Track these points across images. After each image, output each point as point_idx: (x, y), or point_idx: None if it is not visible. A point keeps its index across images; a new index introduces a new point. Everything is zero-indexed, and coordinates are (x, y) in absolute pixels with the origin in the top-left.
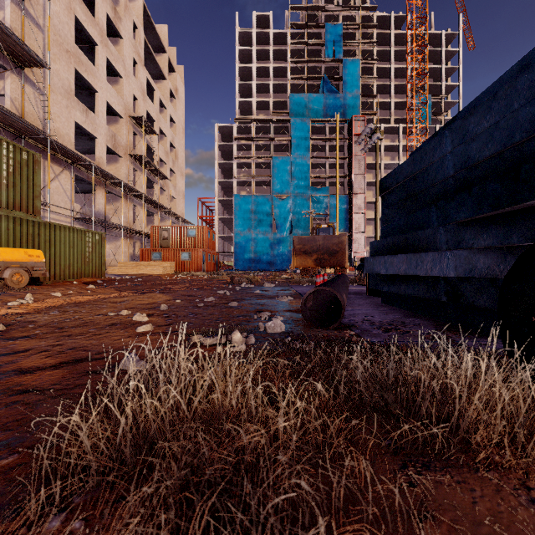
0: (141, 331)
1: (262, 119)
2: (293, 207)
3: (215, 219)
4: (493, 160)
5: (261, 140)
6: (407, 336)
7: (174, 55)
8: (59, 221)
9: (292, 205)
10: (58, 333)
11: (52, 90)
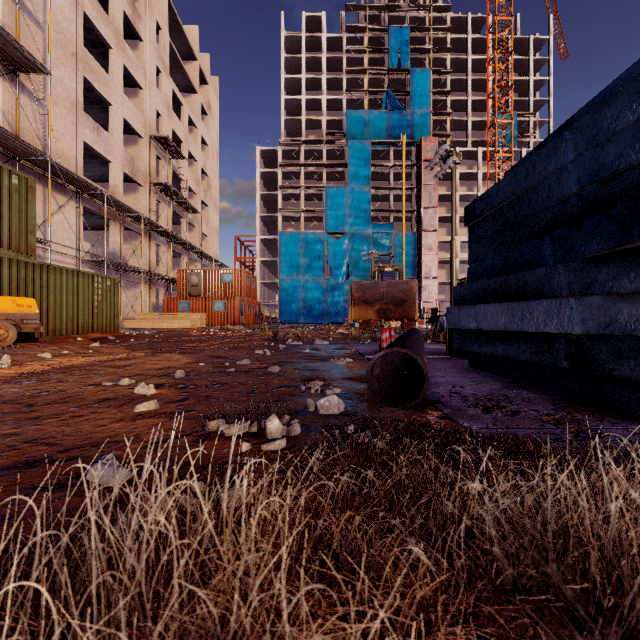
0: (141, 411)
1: (312, 142)
2: (351, 247)
3: (256, 262)
4: None
5: (311, 166)
6: (519, 419)
7: (206, 63)
8: (64, 263)
9: (349, 244)
10: (23, 413)
11: (54, 102)
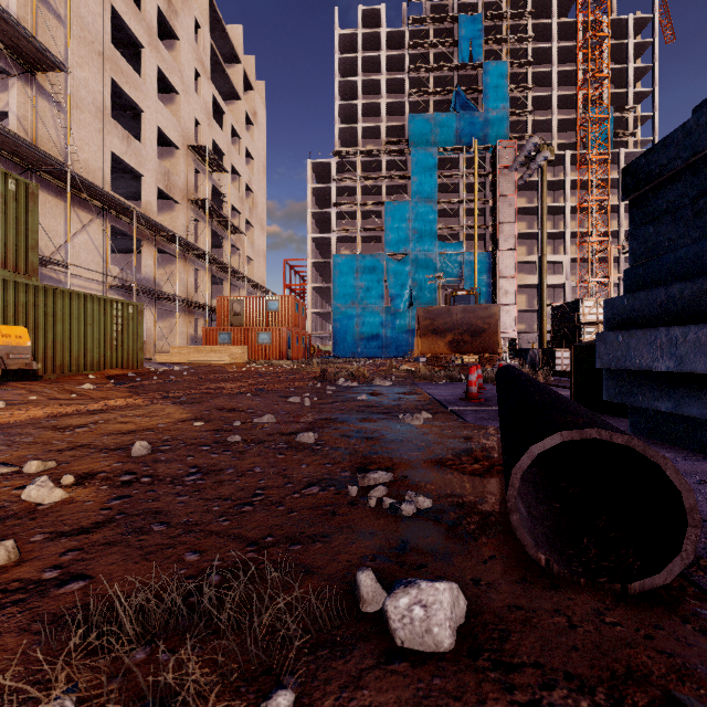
0: None
1: (370, 151)
2: (414, 271)
3: (307, 288)
4: None
5: (369, 179)
6: None
7: (251, 67)
8: (89, 289)
9: (413, 267)
10: None
11: (78, 107)
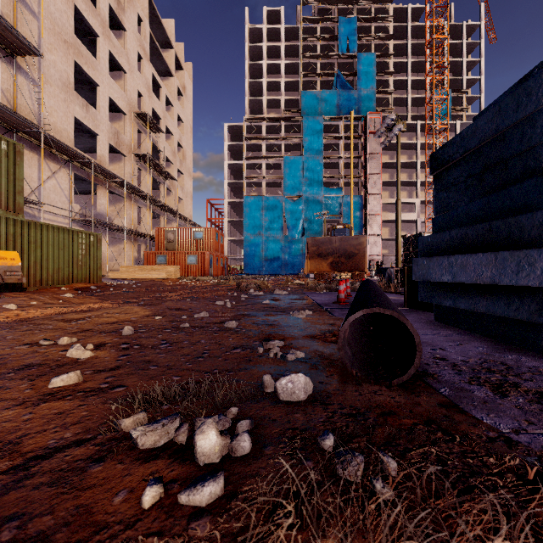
0: (57, 386)
1: (272, 118)
2: (305, 209)
3: (224, 221)
4: None
5: (271, 139)
6: None
7: (181, 51)
8: (56, 222)
9: (305, 206)
10: None
11: (48, 82)
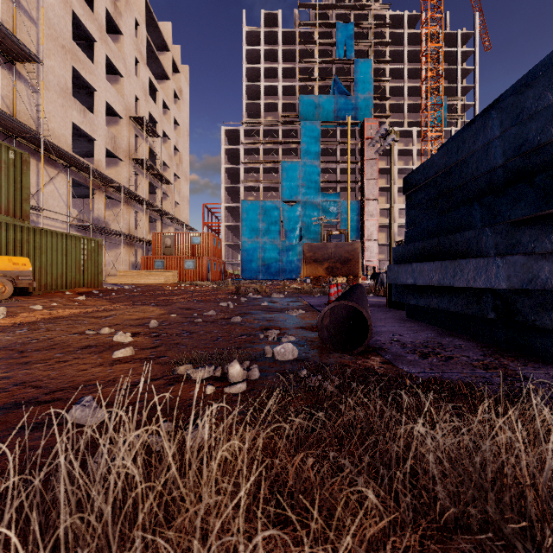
0: (119, 356)
1: (270, 122)
2: (303, 214)
3: (221, 226)
4: None
5: (269, 143)
6: (453, 364)
7: (178, 54)
8: (54, 227)
9: (302, 211)
10: (15, 358)
11: (46, 88)
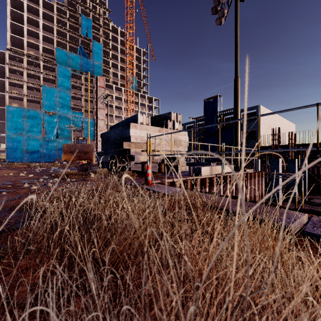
0: (31, 176)
1: (33, 57)
2: (59, 121)
3: None
4: (118, 139)
5: (32, 70)
6: None
7: None
8: None
9: (58, 120)
10: None
11: None
